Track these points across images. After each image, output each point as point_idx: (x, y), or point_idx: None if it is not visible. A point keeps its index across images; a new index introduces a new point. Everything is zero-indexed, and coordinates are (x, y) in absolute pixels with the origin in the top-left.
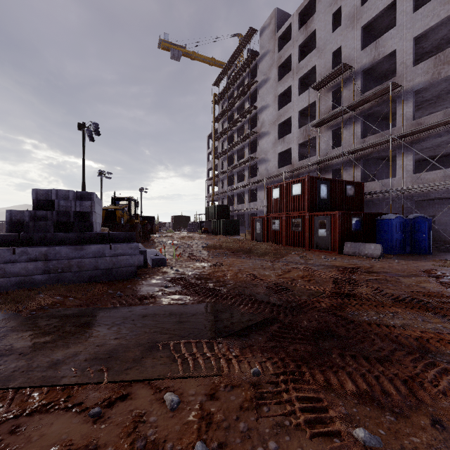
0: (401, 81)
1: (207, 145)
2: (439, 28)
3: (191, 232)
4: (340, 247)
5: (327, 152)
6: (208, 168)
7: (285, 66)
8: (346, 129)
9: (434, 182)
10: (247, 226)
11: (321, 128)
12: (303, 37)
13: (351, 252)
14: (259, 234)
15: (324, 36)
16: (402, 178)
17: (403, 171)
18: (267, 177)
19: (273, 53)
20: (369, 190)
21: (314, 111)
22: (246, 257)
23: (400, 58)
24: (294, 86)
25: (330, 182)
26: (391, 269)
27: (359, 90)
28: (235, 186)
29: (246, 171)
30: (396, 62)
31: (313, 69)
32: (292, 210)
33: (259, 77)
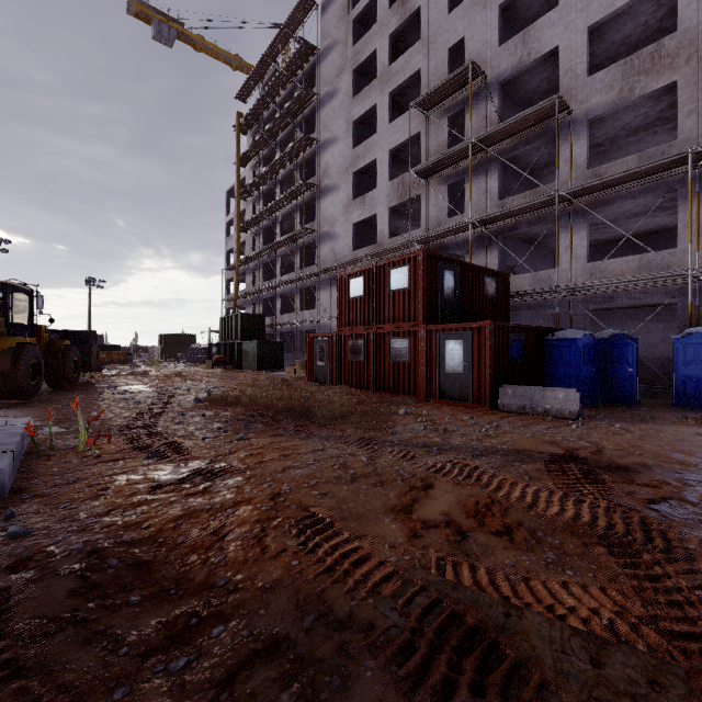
0: (568, 101)
1: (226, 208)
2: (624, 19)
3: (194, 364)
4: (493, 395)
5: (440, 223)
6: (228, 249)
7: (366, 73)
8: (474, 183)
9: (622, 276)
10: (299, 352)
11: (430, 180)
12: (398, 20)
13: (515, 405)
14: (322, 368)
15: (435, 20)
16: (570, 270)
17: (571, 257)
18: (335, 264)
19: (345, 46)
20: (513, 289)
21: (415, 155)
22: (297, 431)
23: (565, 62)
24: (382, 106)
25: (459, 267)
26: (649, 455)
27: (498, 112)
28: (277, 281)
29: (296, 254)
30: (559, 68)
31: (415, 80)
32: (389, 321)
33: (320, 88)
